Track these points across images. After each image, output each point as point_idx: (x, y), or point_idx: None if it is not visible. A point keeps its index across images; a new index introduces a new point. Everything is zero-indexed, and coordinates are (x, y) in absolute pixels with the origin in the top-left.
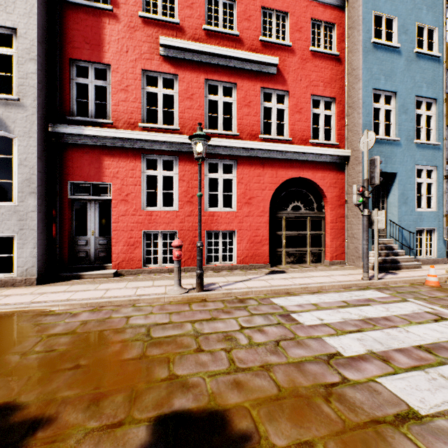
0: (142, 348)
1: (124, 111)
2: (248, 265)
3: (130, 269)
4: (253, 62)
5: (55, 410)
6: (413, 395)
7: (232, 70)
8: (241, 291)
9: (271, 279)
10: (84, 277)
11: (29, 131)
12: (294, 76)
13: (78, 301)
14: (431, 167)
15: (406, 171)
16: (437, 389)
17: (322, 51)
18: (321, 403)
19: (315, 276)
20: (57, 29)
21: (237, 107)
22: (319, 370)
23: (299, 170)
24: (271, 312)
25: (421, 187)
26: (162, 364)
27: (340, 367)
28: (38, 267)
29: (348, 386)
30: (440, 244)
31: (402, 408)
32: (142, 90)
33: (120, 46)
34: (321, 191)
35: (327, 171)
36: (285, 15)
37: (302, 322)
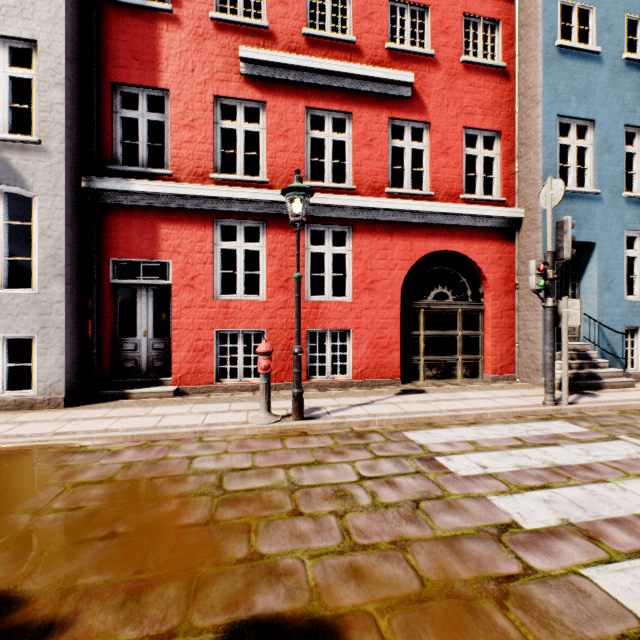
0: (210, 507)
1: (189, 157)
2: (368, 381)
3: (197, 385)
4: (377, 81)
5: (73, 607)
6: None
7: (346, 93)
8: (360, 420)
9: (405, 402)
10: (132, 396)
11: (54, 187)
12: (437, 100)
13: (121, 432)
14: None
15: (610, 239)
16: None
17: (480, 62)
18: (492, 610)
19: (470, 398)
20: (93, 41)
21: (353, 148)
22: (485, 552)
23: (446, 240)
24: (405, 454)
25: (634, 263)
26: (238, 534)
27: (519, 548)
28: (67, 381)
29: (534, 582)
30: None
31: (630, 624)
32: (214, 126)
33: (182, 63)
34: (479, 271)
35: (487, 241)
36: (424, 9)
37: (454, 470)
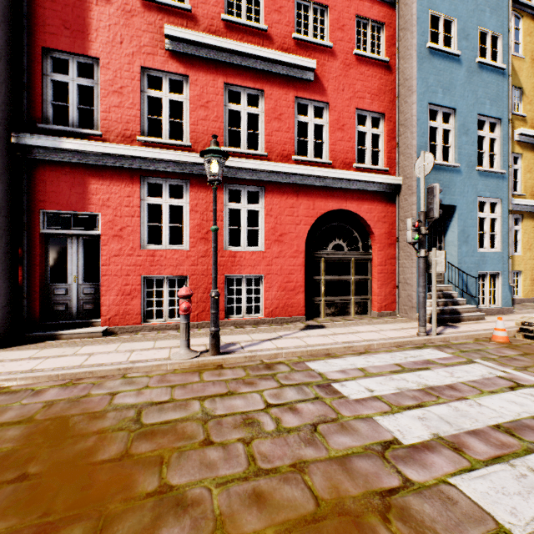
0: (126, 442)
1: (118, 120)
2: (278, 319)
3: (125, 325)
4: (285, 65)
5: None
6: (500, 504)
7: (259, 73)
8: (269, 353)
9: (307, 336)
10: (61, 337)
11: None
12: (335, 85)
13: (46, 372)
14: (495, 200)
15: (467, 203)
16: (530, 492)
17: (369, 55)
18: (377, 524)
19: (361, 331)
20: (23, 7)
21: (265, 120)
22: (372, 468)
23: (342, 200)
24: (306, 382)
25: (484, 223)
26: (151, 467)
27: (399, 463)
28: None
29: (412, 493)
30: (505, 291)
31: (489, 526)
32: (142, 94)
33: (111, 35)
34: (368, 227)
35: (374, 203)
36: (324, 8)
37: (347, 395)
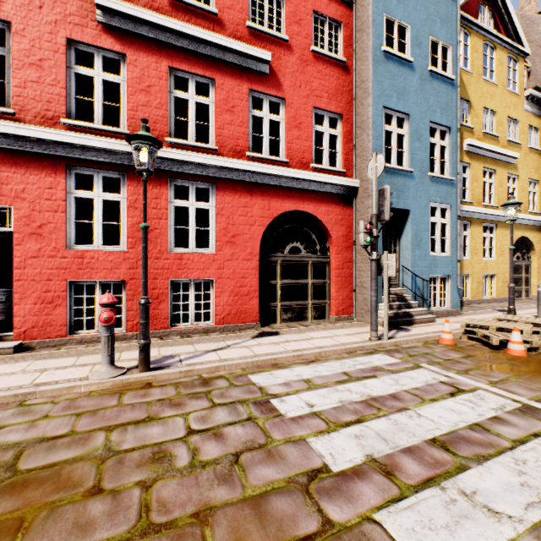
0: None
1: (36, 98)
2: (230, 326)
3: (46, 338)
4: (238, 54)
5: None
6: None
7: (209, 60)
8: (209, 367)
9: (257, 345)
10: None
11: None
12: (292, 80)
13: None
14: (445, 205)
15: (419, 208)
16: (457, 523)
17: (326, 54)
18: None
19: (315, 337)
20: None
21: (216, 111)
22: (290, 509)
23: (299, 201)
24: (243, 399)
25: (435, 227)
26: None
27: (323, 498)
28: None
29: (329, 540)
30: (454, 293)
31: None
32: (68, 70)
33: None
34: (325, 229)
35: (332, 205)
36: None
37: (284, 412)
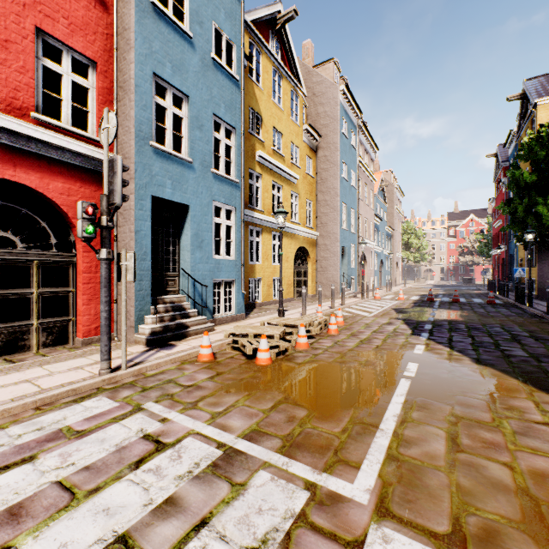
0: None
1: None
2: None
3: None
4: None
5: None
6: None
7: None
8: None
9: None
10: None
11: None
12: None
13: None
14: (231, 207)
15: (201, 205)
16: None
17: None
18: None
19: None
20: None
21: None
22: None
23: (4, 164)
24: None
25: (221, 229)
26: None
27: None
28: None
29: None
30: (239, 298)
31: None
32: None
33: None
34: (66, 215)
35: (77, 182)
36: None
37: None
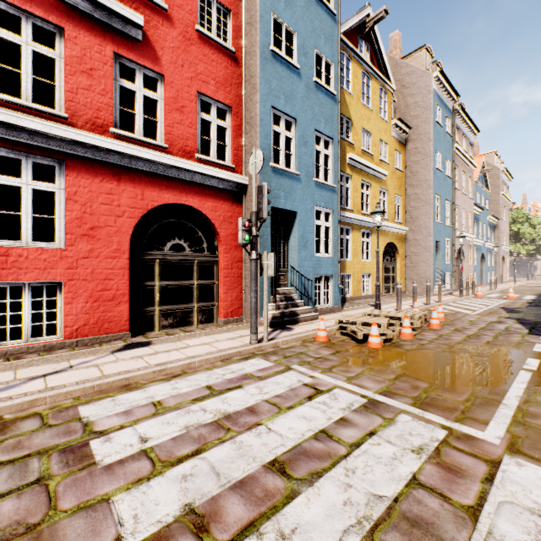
0: None
1: None
2: (88, 339)
3: None
4: (98, 5)
5: None
6: None
7: (54, 1)
8: (18, 403)
9: (113, 362)
10: None
11: None
12: (172, 57)
13: None
14: (329, 210)
15: (306, 211)
16: None
17: (213, 38)
18: None
19: (192, 345)
20: None
21: (65, 69)
22: None
23: (181, 193)
24: (48, 447)
25: (320, 230)
26: None
27: None
28: None
29: None
30: (336, 292)
31: None
32: None
33: None
34: (213, 226)
35: (220, 201)
36: None
37: (100, 459)
